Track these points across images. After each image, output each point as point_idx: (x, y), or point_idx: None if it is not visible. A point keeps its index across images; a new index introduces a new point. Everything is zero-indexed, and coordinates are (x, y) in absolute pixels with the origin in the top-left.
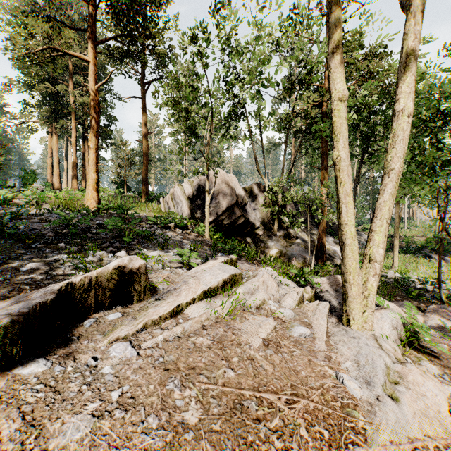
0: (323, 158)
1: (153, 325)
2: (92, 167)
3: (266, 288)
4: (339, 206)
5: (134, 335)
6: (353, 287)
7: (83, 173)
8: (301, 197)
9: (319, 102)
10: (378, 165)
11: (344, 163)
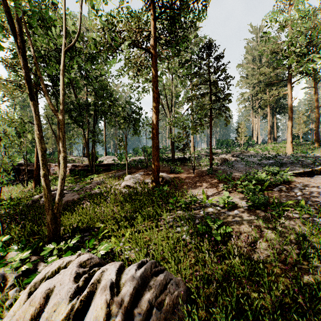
0: None
1: None
2: (289, 136)
3: None
4: None
5: None
6: None
7: (270, 132)
8: None
9: None
10: None
11: None
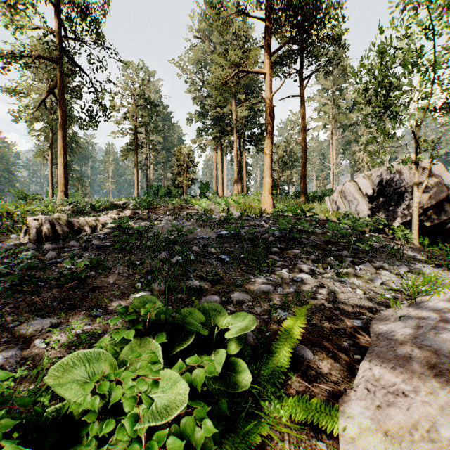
0: None
1: None
2: (268, 172)
3: None
4: None
5: None
6: None
7: (239, 179)
8: None
9: None
10: None
11: None
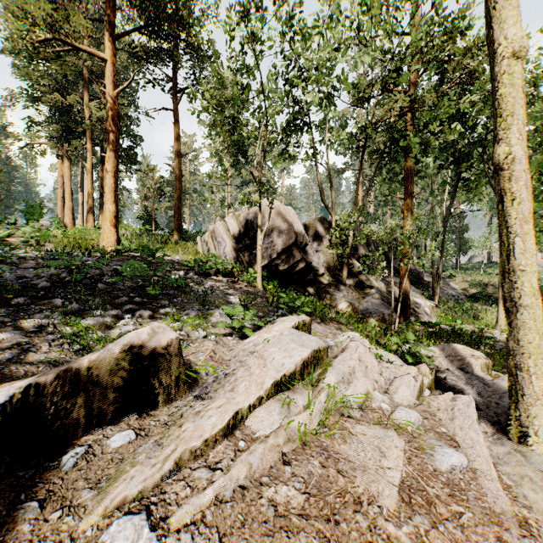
0: (406, 185)
1: (194, 460)
2: (110, 196)
3: (365, 370)
4: (507, 239)
5: (158, 488)
6: (534, 380)
7: (101, 206)
8: (382, 235)
9: (404, 111)
10: (477, 193)
11: (519, 166)
